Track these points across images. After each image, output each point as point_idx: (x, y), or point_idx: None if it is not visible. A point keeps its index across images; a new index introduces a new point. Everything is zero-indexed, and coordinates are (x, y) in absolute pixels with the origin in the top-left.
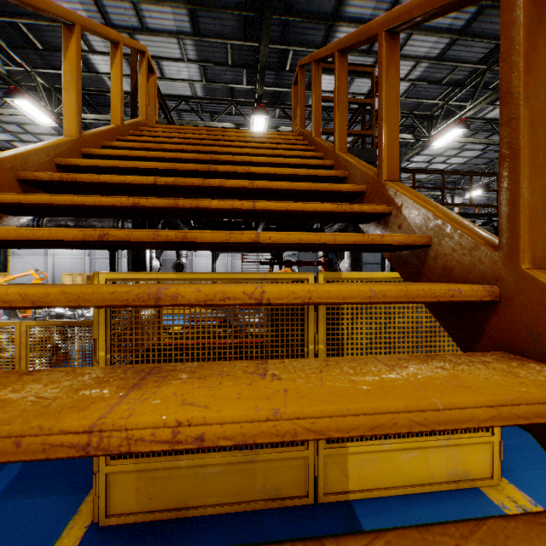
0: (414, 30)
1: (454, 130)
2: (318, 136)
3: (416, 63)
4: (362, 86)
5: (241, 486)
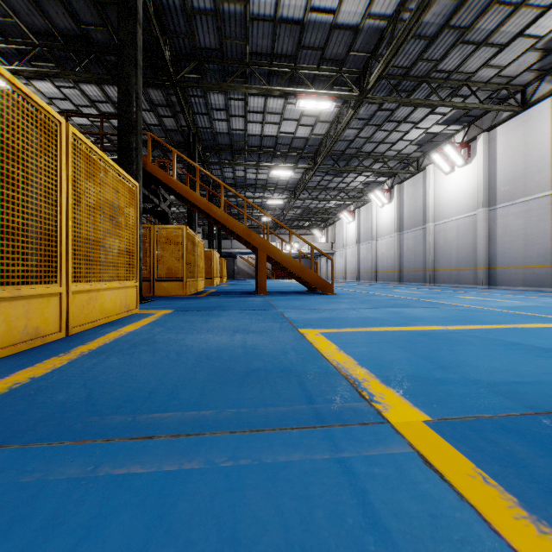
0: None
1: None
2: None
3: (105, 121)
4: (64, 105)
5: (194, 287)
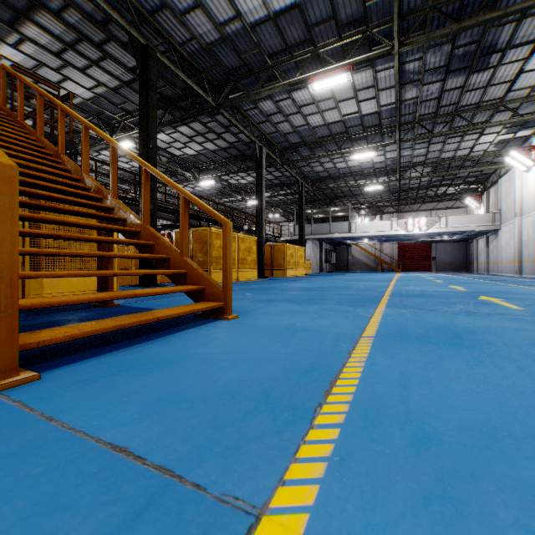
0: (94, 64)
1: (127, 142)
2: (24, 120)
3: (98, 84)
4: (51, 75)
5: None
